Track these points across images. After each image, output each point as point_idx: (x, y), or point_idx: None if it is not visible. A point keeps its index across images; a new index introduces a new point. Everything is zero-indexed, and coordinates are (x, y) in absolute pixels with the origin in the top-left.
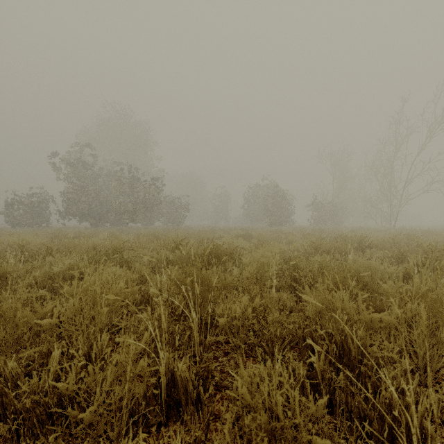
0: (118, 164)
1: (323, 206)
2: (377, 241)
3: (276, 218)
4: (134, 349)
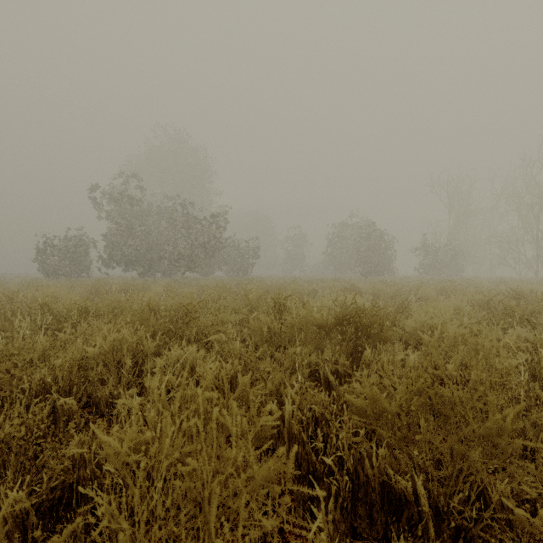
0: (172, 199)
1: (436, 250)
2: None
3: (372, 266)
4: None
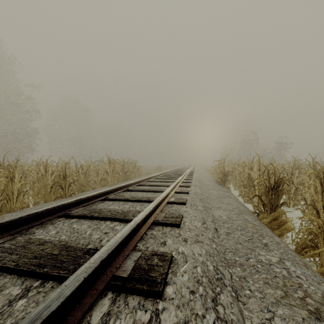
0: None
1: None
2: None
3: None
4: None
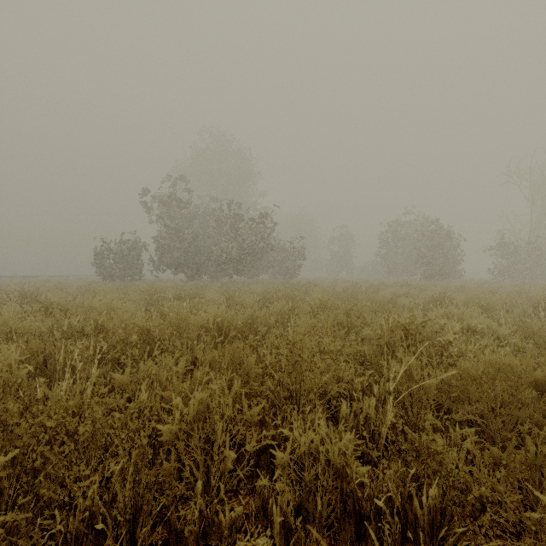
0: (218, 200)
1: (515, 249)
2: None
3: (436, 268)
4: None
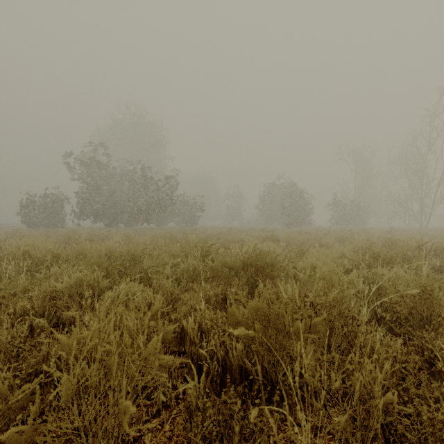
0: (132, 163)
1: (344, 205)
2: (442, 247)
3: (294, 218)
4: (172, 438)
